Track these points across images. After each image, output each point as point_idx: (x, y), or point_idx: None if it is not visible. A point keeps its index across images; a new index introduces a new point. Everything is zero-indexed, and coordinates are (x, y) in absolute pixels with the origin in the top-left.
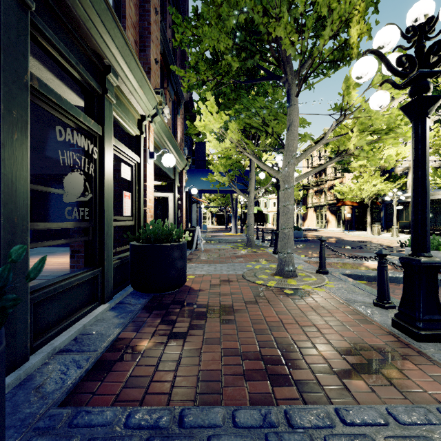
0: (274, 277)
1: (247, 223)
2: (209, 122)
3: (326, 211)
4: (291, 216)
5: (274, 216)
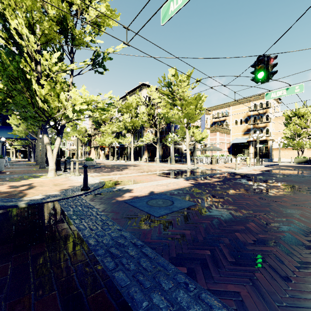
0: (38, 169)
1: (36, 155)
2: (13, 122)
3: (99, 150)
4: (44, 152)
5: (70, 152)
